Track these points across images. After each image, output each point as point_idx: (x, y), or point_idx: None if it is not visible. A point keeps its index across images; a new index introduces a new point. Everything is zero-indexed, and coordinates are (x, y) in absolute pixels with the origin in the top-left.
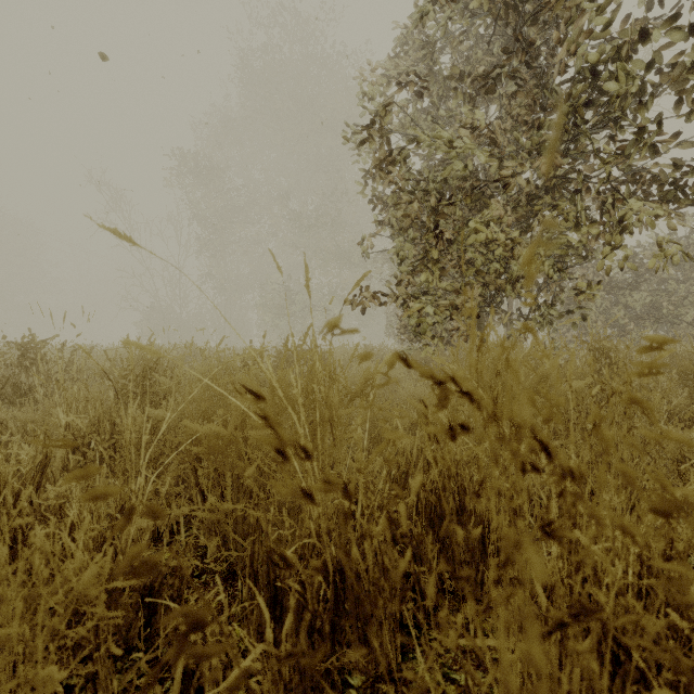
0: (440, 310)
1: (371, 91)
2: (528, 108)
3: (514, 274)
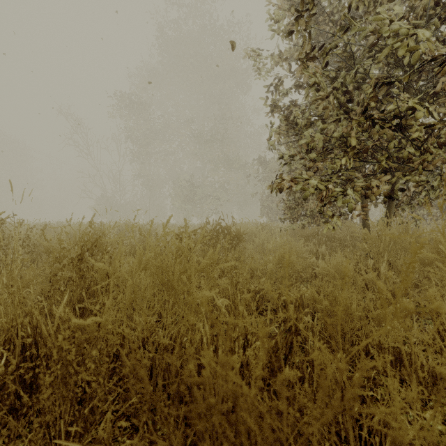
0: (358, 191)
1: (276, 14)
2: (433, 9)
3: (428, 158)
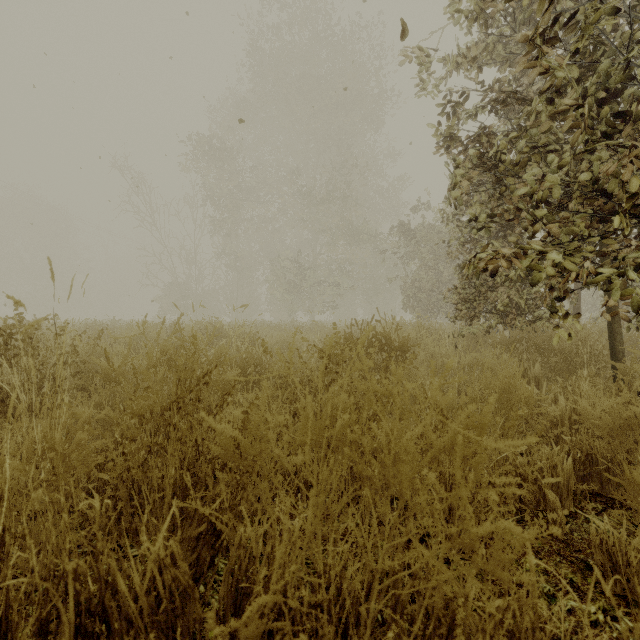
0: None
1: None
2: None
3: None
